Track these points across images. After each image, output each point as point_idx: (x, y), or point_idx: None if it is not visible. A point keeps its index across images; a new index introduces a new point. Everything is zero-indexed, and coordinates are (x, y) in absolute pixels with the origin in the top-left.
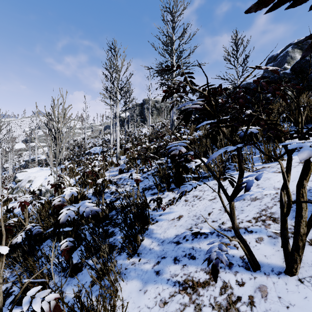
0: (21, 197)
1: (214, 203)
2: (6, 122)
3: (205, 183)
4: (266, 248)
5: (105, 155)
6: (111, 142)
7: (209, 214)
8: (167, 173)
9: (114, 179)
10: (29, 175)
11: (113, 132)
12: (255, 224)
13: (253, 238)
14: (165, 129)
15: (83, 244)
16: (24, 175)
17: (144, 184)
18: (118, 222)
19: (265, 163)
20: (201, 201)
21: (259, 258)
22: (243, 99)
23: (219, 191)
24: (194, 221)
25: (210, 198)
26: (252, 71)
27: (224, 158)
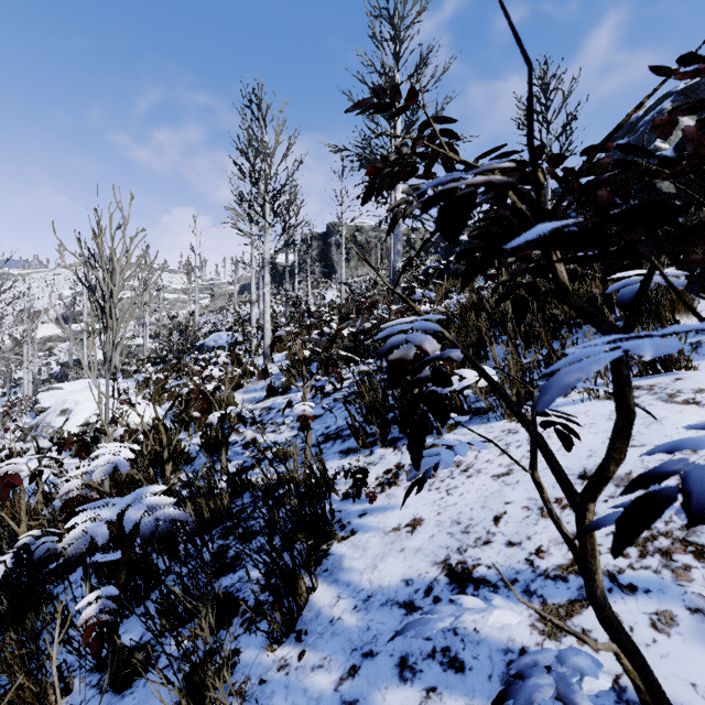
0: (4, 462)
1: (509, 485)
2: (11, 276)
3: (494, 443)
4: (692, 655)
5: (238, 351)
6: (254, 322)
7: (496, 521)
8: (382, 399)
9: (255, 409)
10: (64, 398)
11: (260, 299)
12: (641, 563)
13: (642, 611)
14: (379, 291)
15: (137, 615)
16: (55, 397)
17: (324, 423)
18: (253, 528)
19: (641, 375)
20: (471, 477)
21: (674, 691)
22: (613, 188)
23: (534, 466)
24: (454, 539)
25: (496, 470)
26: (655, 89)
27: (526, 362)
